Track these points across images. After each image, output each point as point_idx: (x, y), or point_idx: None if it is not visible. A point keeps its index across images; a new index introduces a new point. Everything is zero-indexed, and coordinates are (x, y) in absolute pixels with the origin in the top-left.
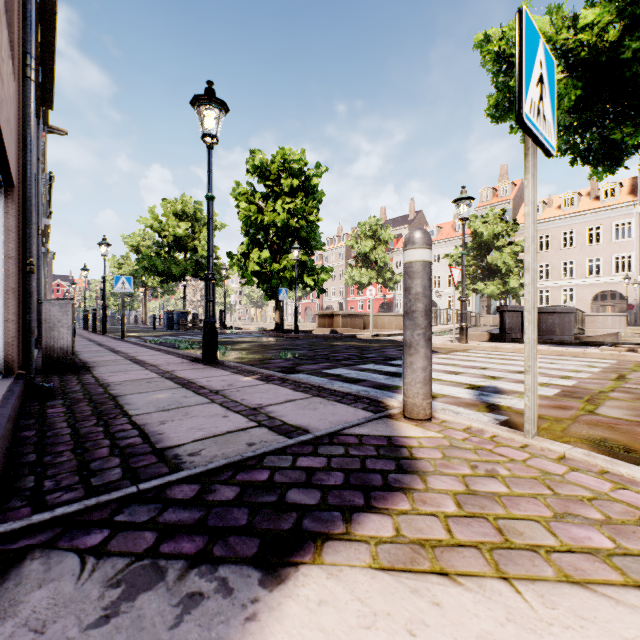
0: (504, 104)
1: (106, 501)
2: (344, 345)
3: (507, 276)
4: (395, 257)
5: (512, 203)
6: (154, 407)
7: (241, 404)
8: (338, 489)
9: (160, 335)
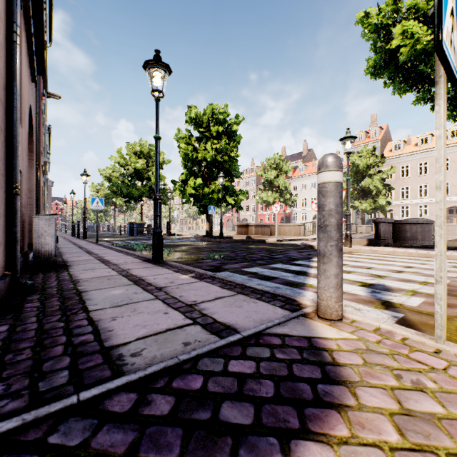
0: (381, 64)
1: (44, 415)
2: (257, 248)
3: (377, 196)
4: (292, 183)
5: (380, 142)
6: (109, 303)
7: (179, 301)
8: (270, 404)
9: (124, 240)
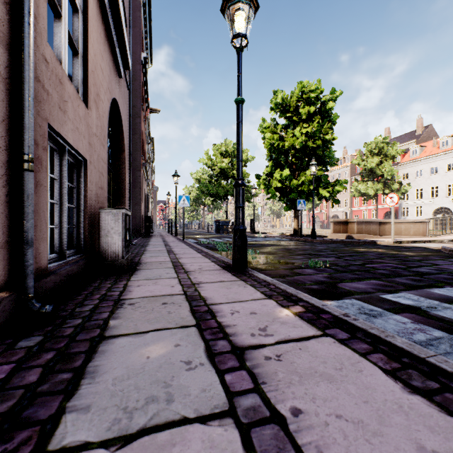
0: None
1: None
2: (371, 252)
3: None
4: (401, 170)
5: None
6: (116, 407)
7: None
8: None
9: (209, 237)
